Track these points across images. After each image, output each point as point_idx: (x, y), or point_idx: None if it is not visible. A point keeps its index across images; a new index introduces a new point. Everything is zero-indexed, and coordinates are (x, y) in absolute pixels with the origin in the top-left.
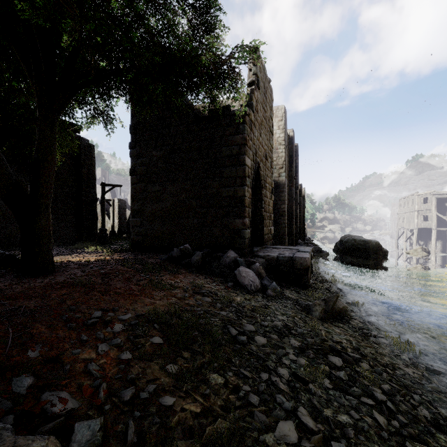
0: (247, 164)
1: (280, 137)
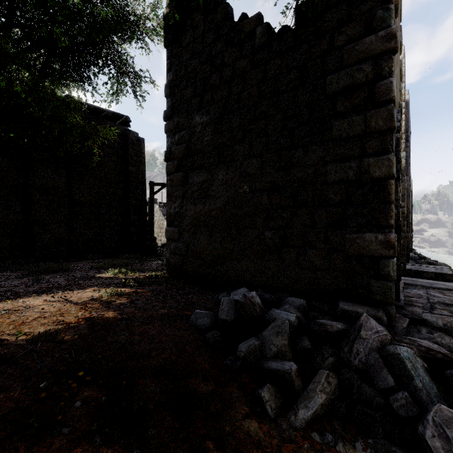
0: (395, 101)
1: None
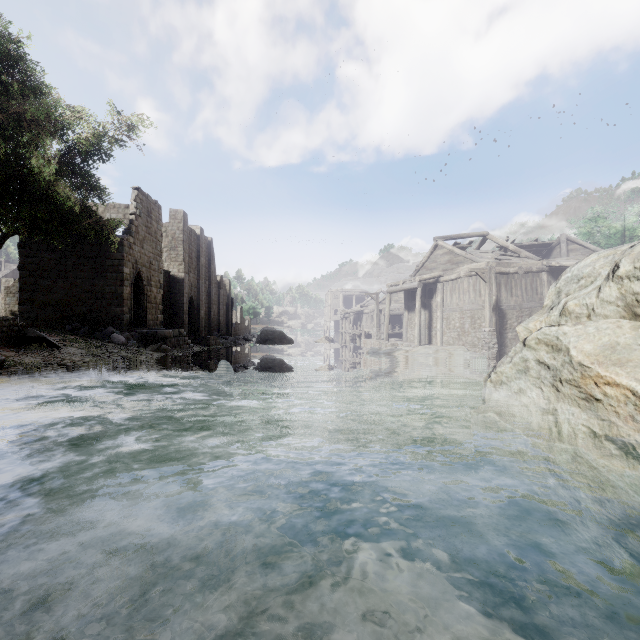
0: (126, 272)
1: (179, 238)
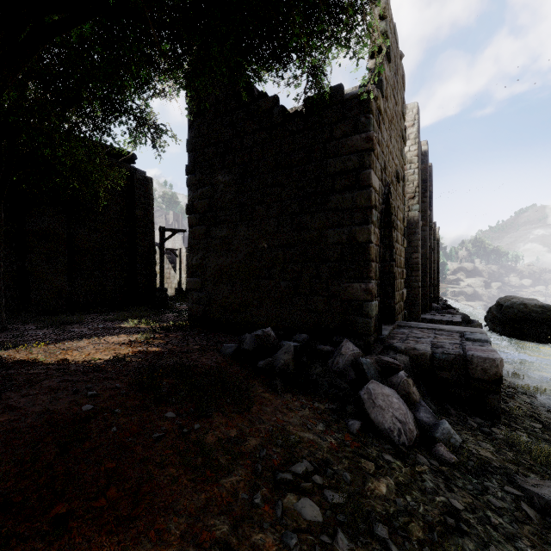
0: (374, 185)
1: (410, 152)
